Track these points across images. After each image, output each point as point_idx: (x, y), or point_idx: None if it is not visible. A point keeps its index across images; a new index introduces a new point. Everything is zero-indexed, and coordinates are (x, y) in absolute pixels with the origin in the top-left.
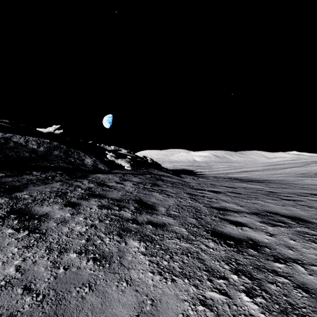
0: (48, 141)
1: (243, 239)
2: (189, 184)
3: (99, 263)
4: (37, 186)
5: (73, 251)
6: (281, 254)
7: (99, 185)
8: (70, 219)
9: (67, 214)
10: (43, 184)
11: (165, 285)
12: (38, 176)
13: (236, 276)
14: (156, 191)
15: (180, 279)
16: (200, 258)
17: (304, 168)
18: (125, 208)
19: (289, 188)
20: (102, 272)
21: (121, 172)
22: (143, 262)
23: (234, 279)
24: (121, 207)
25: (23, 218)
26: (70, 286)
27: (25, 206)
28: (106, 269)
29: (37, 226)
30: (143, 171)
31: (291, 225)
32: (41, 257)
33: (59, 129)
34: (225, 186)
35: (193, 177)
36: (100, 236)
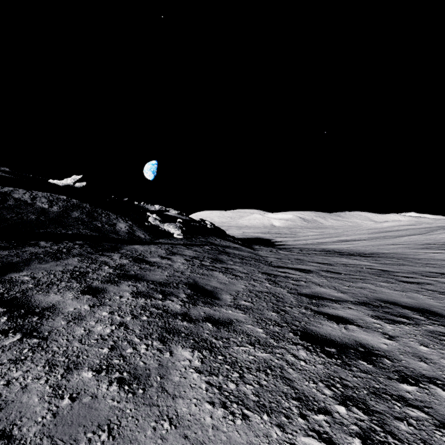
0: (65, 198)
1: (350, 344)
2: (266, 260)
3: (127, 388)
4: (45, 264)
5: (88, 368)
6: (409, 370)
7: (136, 262)
8: (88, 314)
9: (84, 306)
10: (53, 261)
11: (232, 425)
12: (48, 248)
13: (343, 408)
14: (219, 270)
15: (256, 415)
16: (286, 377)
17: (428, 236)
18: (172, 297)
19: (408, 266)
20: (131, 403)
21: (169, 241)
22: (198, 386)
23: (341, 413)
24: (166, 295)
25: (15, 313)
26: (78, 430)
27: (22, 294)
28: (139, 398)
29: (37, 326)
30: (200, 240)
31: (418, 321)
32: (36, 379)
33: (81, 181)
34: (317, 263)
35: (271, 249)
36: (133, 341)
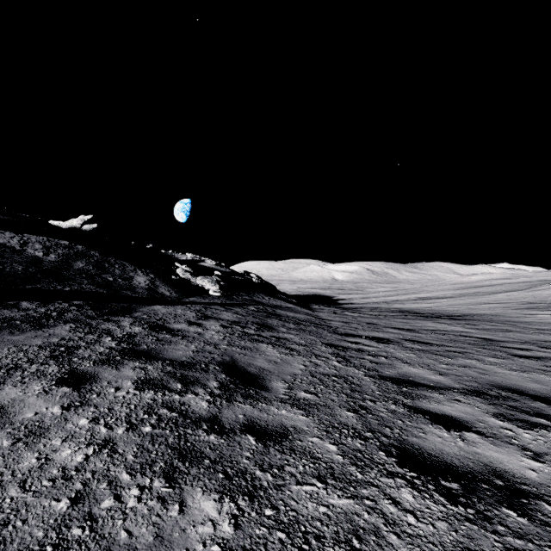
0: (67, 243)
1: (478, 472)
2: (330, 325)
3: None
4: (18, 334)
5: None
6: None
7: (153, 330)
8: (54, 423)
9: (53, 407)
10: (33, 330)
11: None
12: (31, 311)
13: None
14: (267, 342)
15: None
16: None
17: (530, 293)
18: (197, 386)
19: (515, 332)
20: None
21: (202, 300)
22: None
23: None
24: (189, 384)
25: None
26: None
27: None
28: None
29: None
30: (243, 298)
31: None
32: None
33: (90, 222)
34: (397, 328)
35: (334, 310)
36: (117, 479)
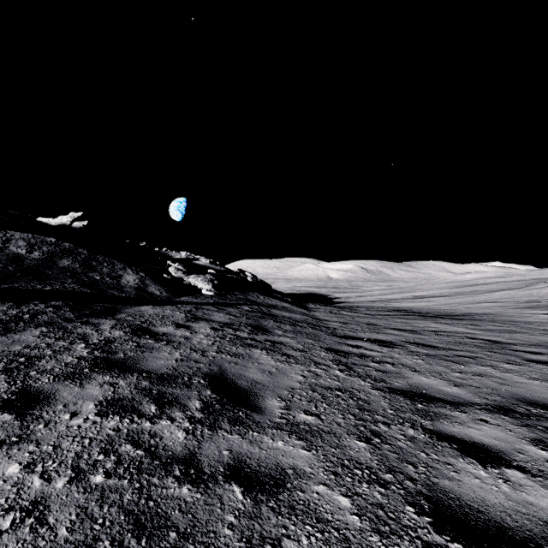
0: (54, 240)
1: (541, 538)
2: (327, 326)
3: None
4: None
5: None
6: None
7: (135, 334)
8: None
9: None
10: None
11: None
12: None
13: None
14: (261, 347)
15: None
16: None
17: (527, 292)
18: (175, 408)
19: (522, 333)
20: None
21: (194, 300)
22: None
23: None
24: (165, 405)
25: None
26: None
27: None
28: None
29: None
30: (237, 297)
31: None
32: None
33: (80, 219)
34: (397, 329)
35: (330, 309)
36: None
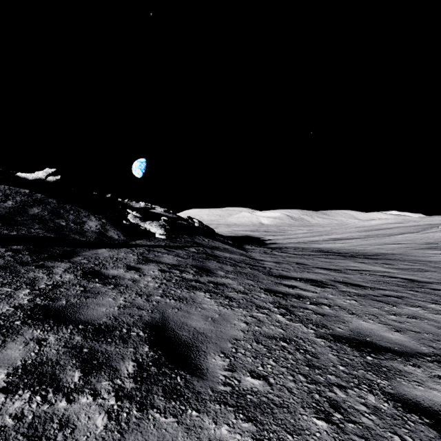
0: (27, 192)
1: None
2: (263, 265)
3: None
4: None
5: None
6: None
7: (85, 278)
8: None
9: None
10: None
11: None
12: None
13: None
14: (205, 289)
15: None
16: None
17: (424, 235)
18: (103, 375)
19: (432, 272)
20: None
21: (147, 243)
22: None
23: None
24: (92, 371)
25: None
26: None
27: None
28: None
29: None
30: (185, 240)
31: None
32: None
33: (54, 175)
34: (324, 269)
35: (264, 250)
36: None
